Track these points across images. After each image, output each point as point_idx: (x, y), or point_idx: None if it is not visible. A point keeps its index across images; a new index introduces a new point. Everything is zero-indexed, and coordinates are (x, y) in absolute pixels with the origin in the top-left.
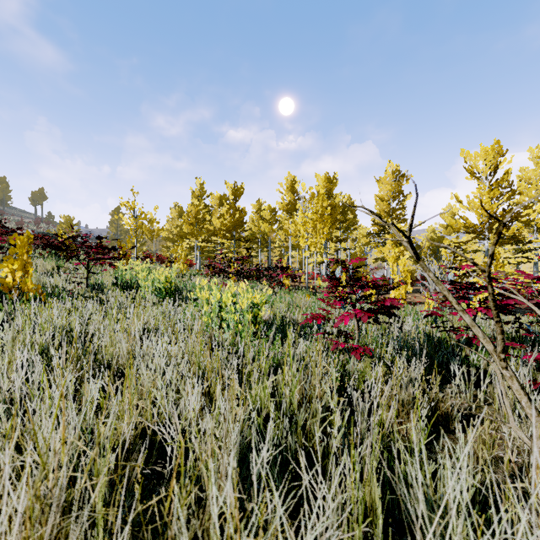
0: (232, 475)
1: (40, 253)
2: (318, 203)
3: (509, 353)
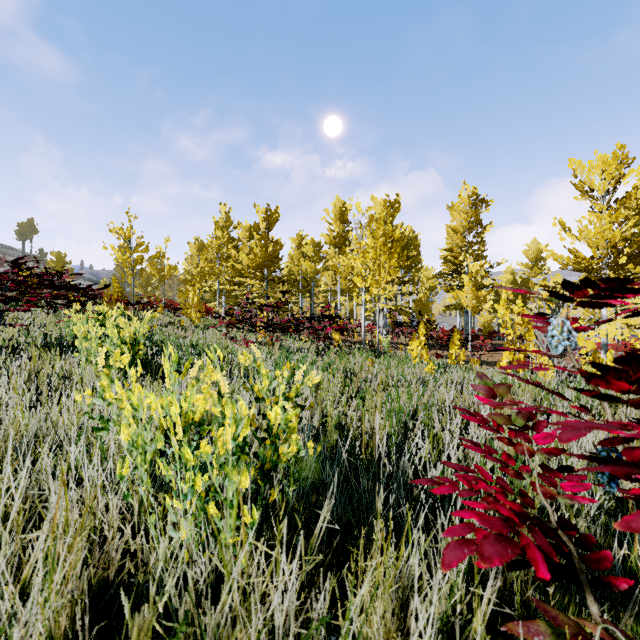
0: None
1: None
2: (379, 229)
3: None
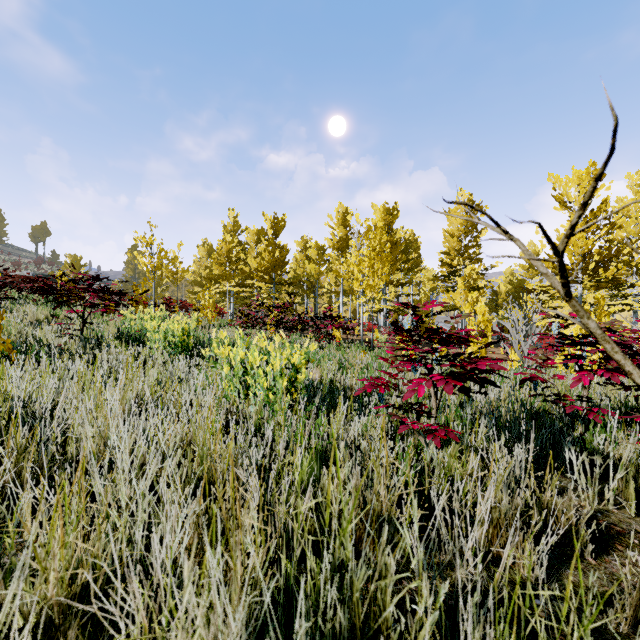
0: None
1: (35, 299)
2: (376, 238)
3: None
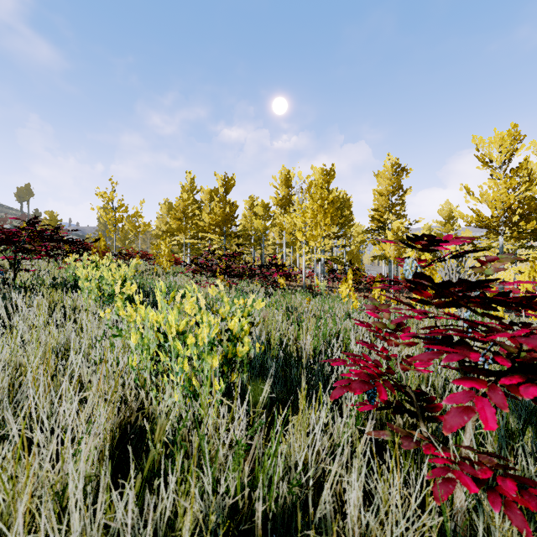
0: None
1: None
2: (317, 193)
3: None
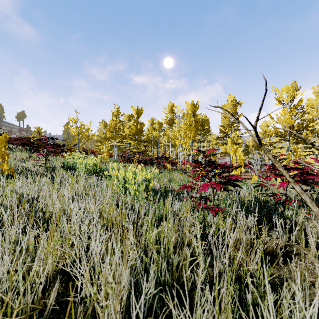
0: (123, 304)
1: (20, 149)
2: (187, 119)
3: (309, 210)
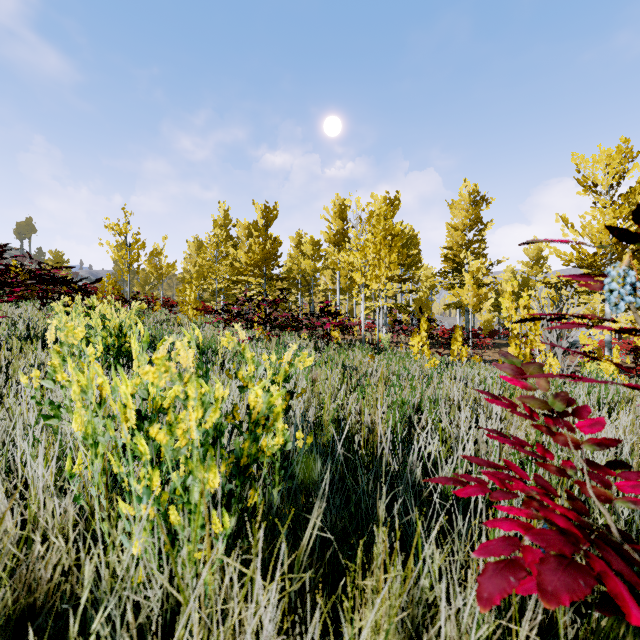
0: None
1: None
2: (379, 225)
3: None
